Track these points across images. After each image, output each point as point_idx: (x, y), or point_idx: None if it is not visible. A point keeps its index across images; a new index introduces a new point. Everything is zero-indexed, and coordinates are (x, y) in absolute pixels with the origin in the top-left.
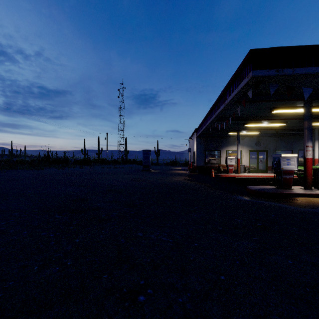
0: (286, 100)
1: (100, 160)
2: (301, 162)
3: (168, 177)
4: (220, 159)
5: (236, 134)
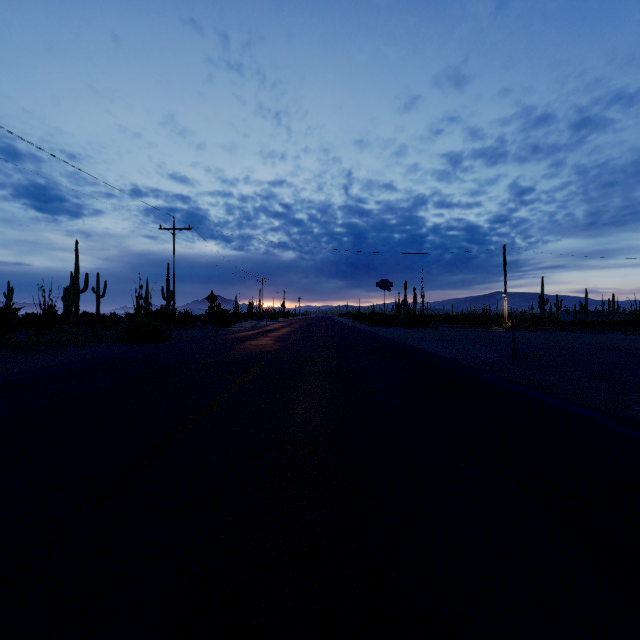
0: None
1: None
2: None
3: None
4: None
5: None
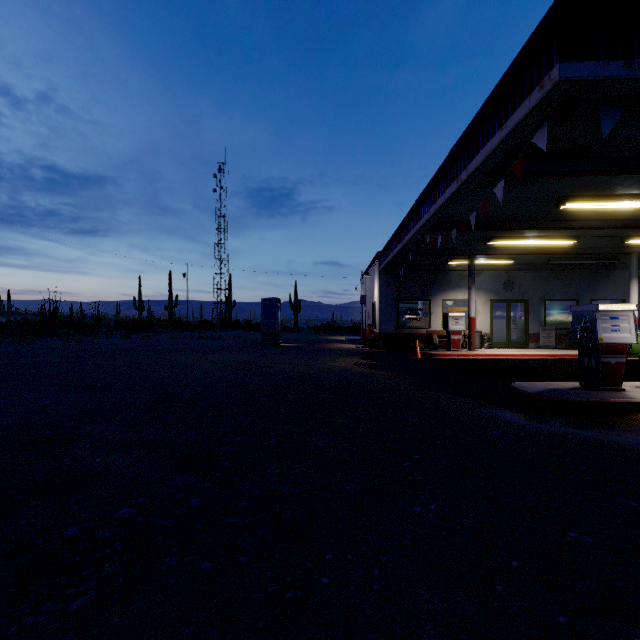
0: (606, 174)
1: (174, 322)
2: None
3: (318, 358)
4: (430, 318)
5: (462, 266)
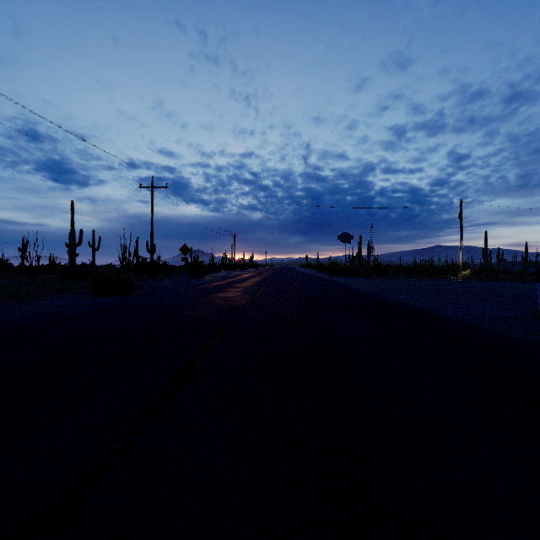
0: None
1: None
2: None
3: None
4: None
5: None
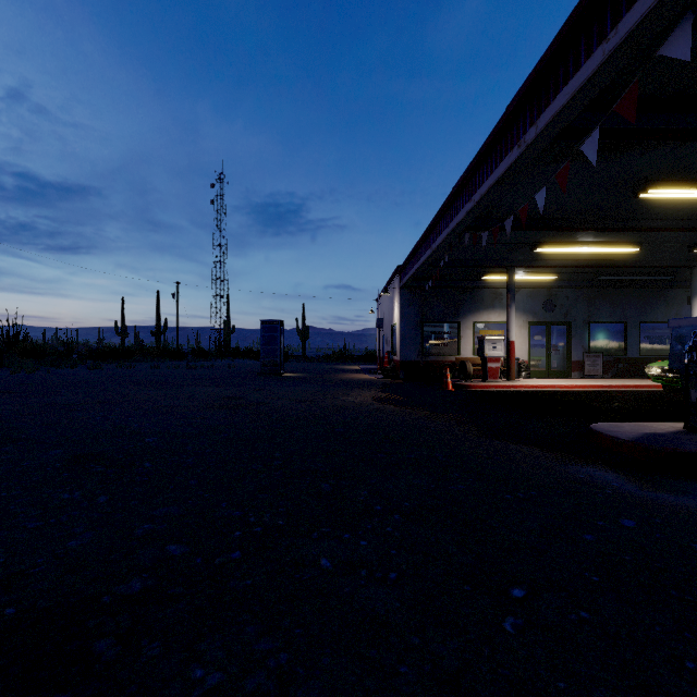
0: None
1: (161, 349)
2: (645, 350)
3: (327, 392)
4: (459, 343)
5: (497, 282)
